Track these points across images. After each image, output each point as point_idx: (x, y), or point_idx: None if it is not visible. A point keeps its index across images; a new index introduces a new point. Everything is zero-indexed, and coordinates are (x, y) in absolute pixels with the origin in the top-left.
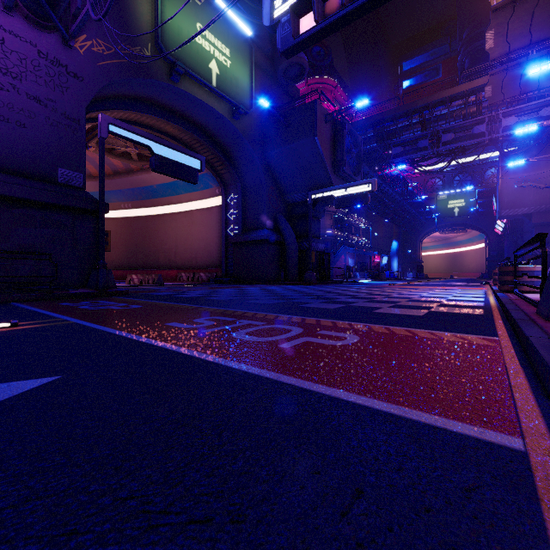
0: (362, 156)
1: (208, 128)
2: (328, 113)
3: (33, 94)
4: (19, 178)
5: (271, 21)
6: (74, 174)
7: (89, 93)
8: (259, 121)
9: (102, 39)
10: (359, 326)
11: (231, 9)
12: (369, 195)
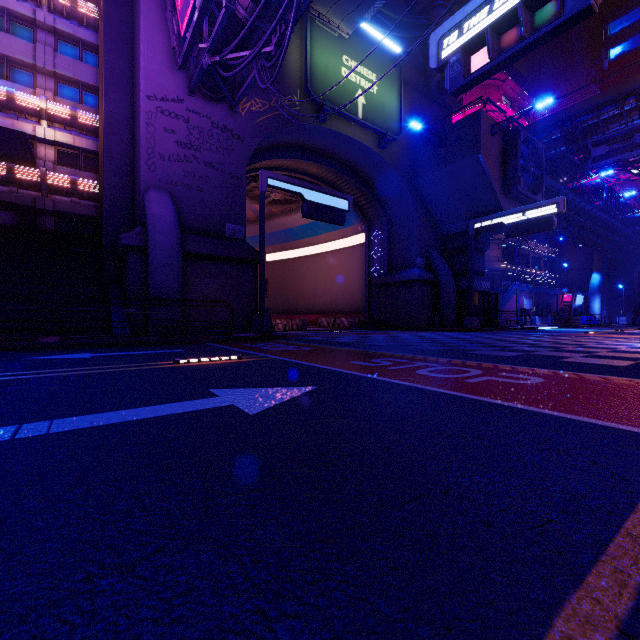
0: (543, 168)
1: (352, 162)
2: (496, 123)
3: (208, 161)
4: (199, 236)
5: (439, 63)
6: (237, 228)
7: (249, 150)
8: (408, 145)
9: (259, 97)
10: (543, 371)
11: (378, 31)
12: (554, 219)
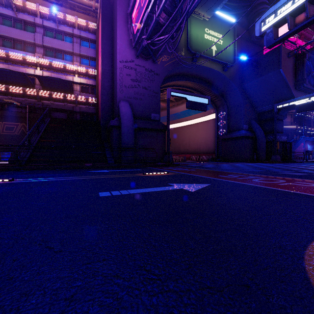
0: None
1: (209, 79)
2: (290, 51)
3: (144, 86)
4: (140, 120)
5: (260, 33)
6: (156, 115)
7: (161, 79)
8: (239, 68)
9: (166, 54)
10: None
11: (223, 13)
12: None
